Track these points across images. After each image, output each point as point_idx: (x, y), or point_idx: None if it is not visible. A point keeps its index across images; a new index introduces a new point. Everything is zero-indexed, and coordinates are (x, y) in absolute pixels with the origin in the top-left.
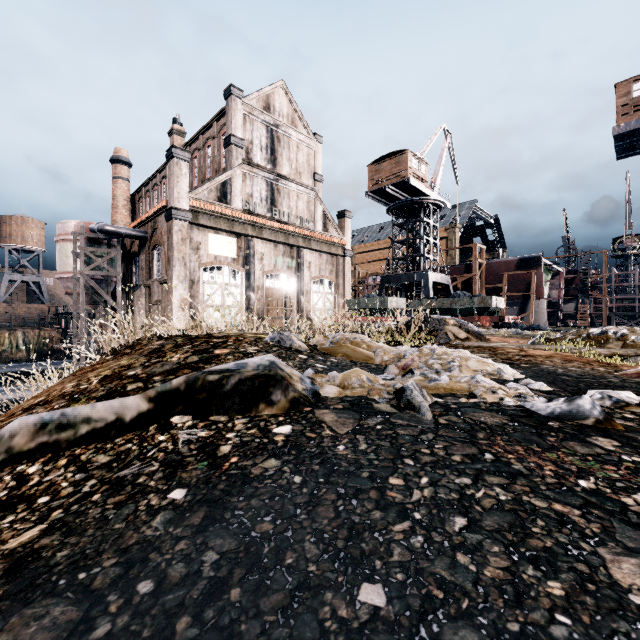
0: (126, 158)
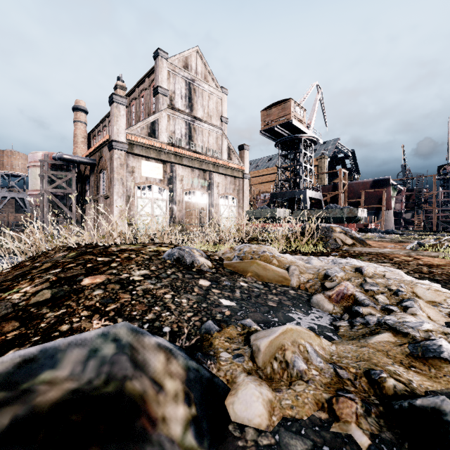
0: (84, 107)
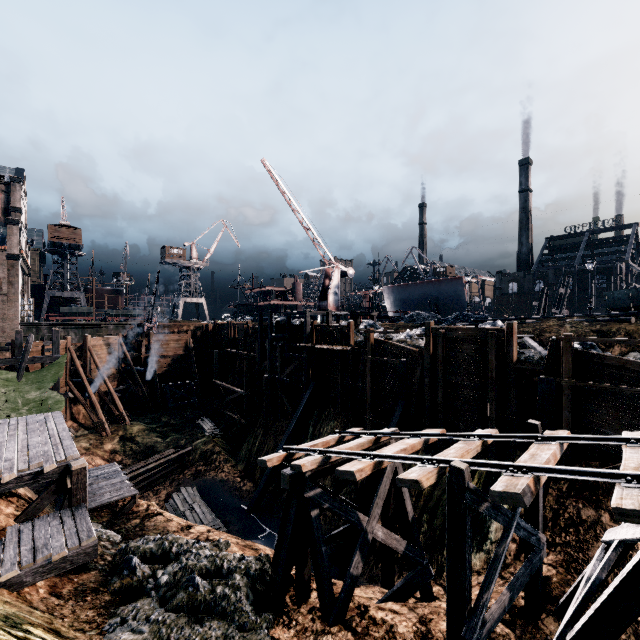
0: None
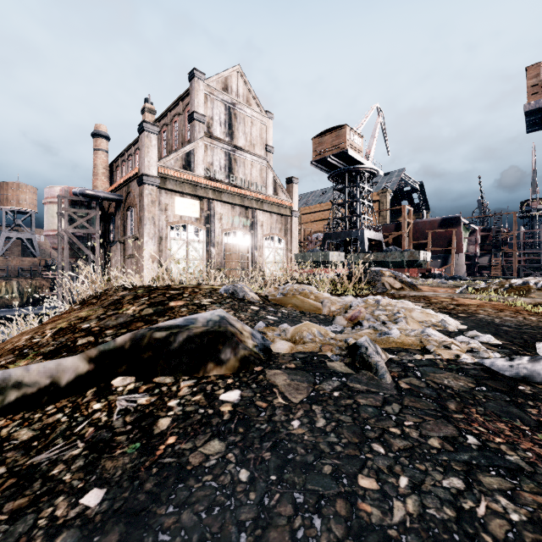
0: (105, 133)
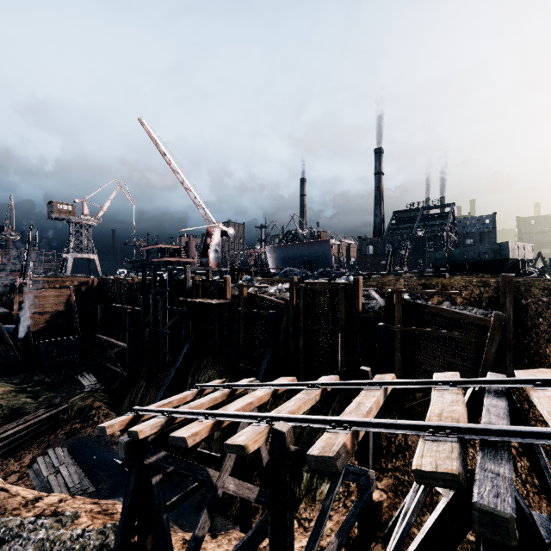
0: None
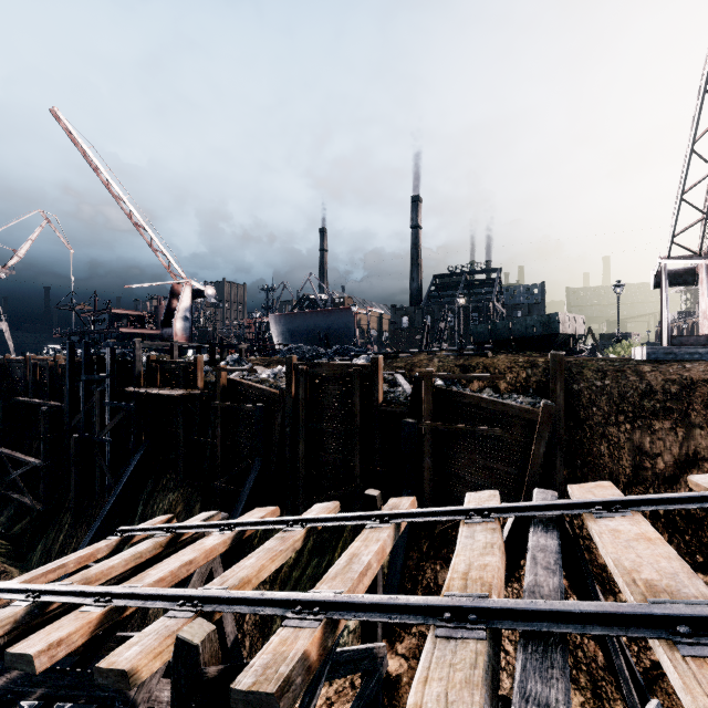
0: None
